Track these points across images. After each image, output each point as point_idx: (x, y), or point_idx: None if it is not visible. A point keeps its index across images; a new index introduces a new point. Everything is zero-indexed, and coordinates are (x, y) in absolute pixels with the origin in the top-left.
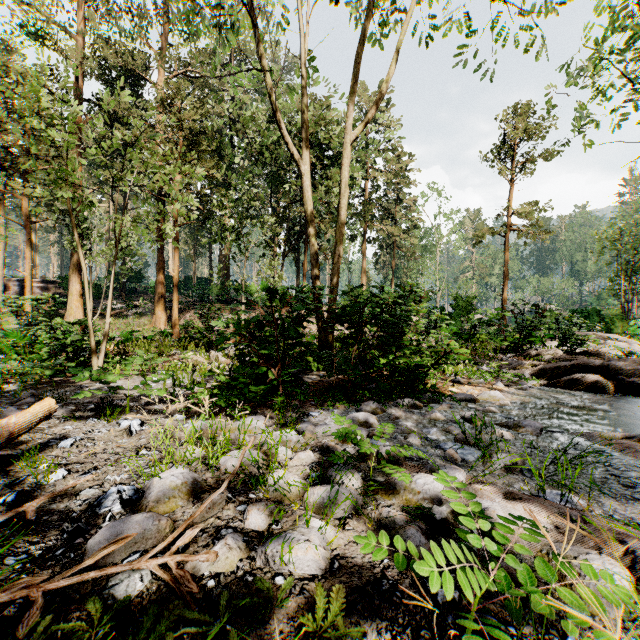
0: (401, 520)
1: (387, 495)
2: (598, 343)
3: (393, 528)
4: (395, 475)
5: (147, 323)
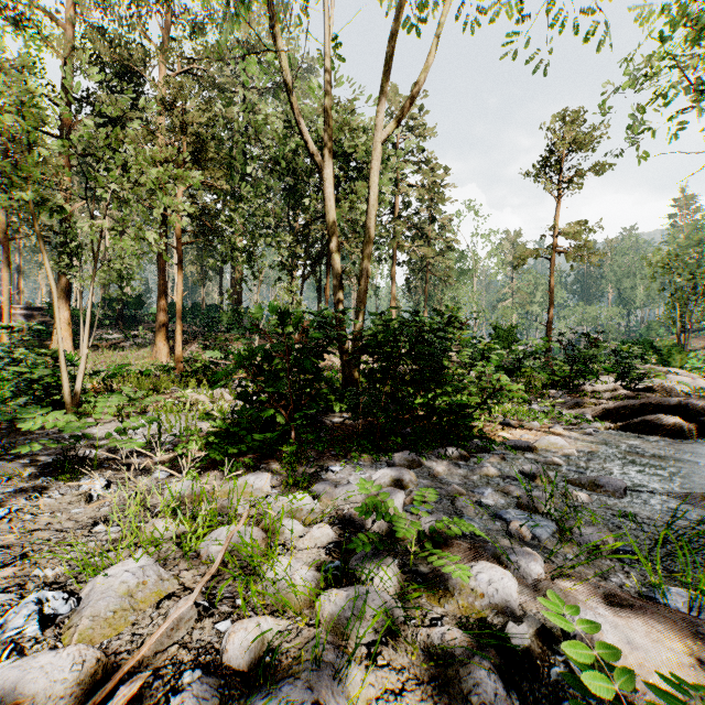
0: (462, 650)
1: (436, 598)
2: (663, 378)
3: (450, 663)
4: (448, 571)
5: (147, 356)
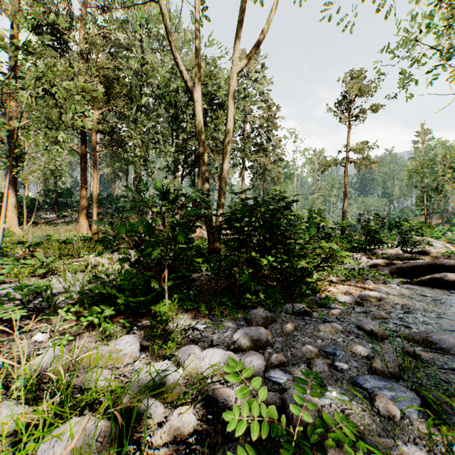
0: None
1: None
2: (431, 244)
3: None
4: None
5: (73, 229)
